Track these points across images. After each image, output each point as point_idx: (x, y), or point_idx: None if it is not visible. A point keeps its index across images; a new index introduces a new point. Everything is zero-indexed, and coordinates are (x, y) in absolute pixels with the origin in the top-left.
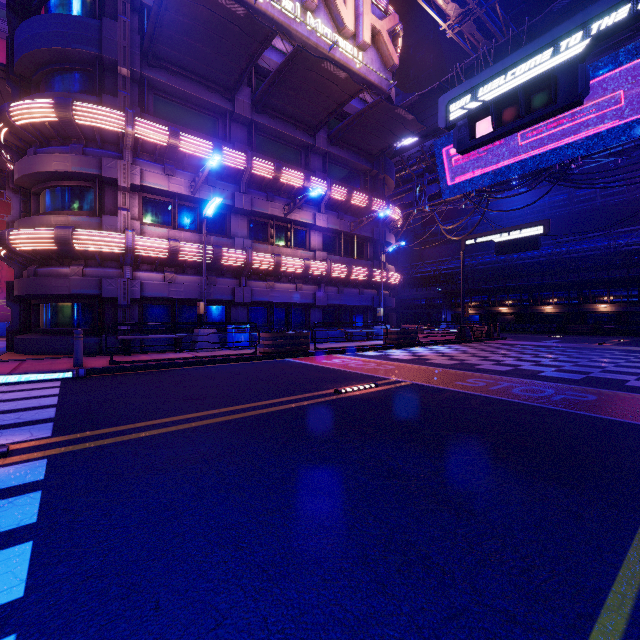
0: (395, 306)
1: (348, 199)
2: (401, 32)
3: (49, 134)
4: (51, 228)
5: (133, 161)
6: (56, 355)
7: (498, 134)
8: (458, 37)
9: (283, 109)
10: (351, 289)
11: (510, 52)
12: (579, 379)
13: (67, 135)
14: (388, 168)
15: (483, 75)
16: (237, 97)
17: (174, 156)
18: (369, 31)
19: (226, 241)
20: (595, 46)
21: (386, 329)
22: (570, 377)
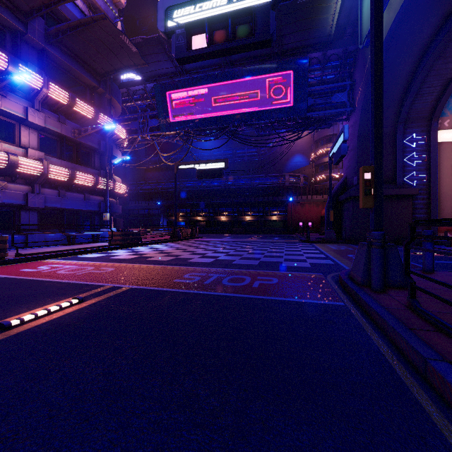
0: (124, 214)
1: (71, 104)
2: None
3: None
4: None
5: None
6: None
7: (211, 51)
8: None
9: None
10: (75, 194)
11: None
12: (258, 264)
13: None
14: (115, 92)
15: None
16: None
17: None
18: None
19: None
20: (279, 2)
21: (111, 231)
22: (252, 263)
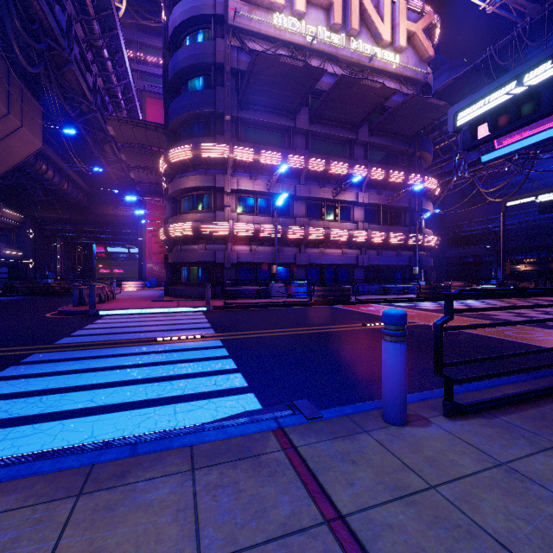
0: (440, 264)
1: (386, 178)
2: (438, 23)
3: (187, 165)
4: (189, 222)
5: (232, 174)
6: (191, 298)
7: (494, 136)
8: (500, 10)
9: (331, 117)
10: (389, 251)
11: (546, 27)
12: None
13: (197, 164)
14: (425, 145)
15: (482, 91)
16: (298, 116)
17: (256, 167)
18: (404, 36)
19: (290, 221)
20: None
21: (419, 285)
22: None
